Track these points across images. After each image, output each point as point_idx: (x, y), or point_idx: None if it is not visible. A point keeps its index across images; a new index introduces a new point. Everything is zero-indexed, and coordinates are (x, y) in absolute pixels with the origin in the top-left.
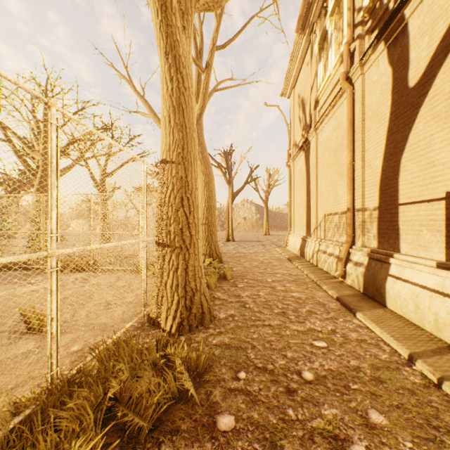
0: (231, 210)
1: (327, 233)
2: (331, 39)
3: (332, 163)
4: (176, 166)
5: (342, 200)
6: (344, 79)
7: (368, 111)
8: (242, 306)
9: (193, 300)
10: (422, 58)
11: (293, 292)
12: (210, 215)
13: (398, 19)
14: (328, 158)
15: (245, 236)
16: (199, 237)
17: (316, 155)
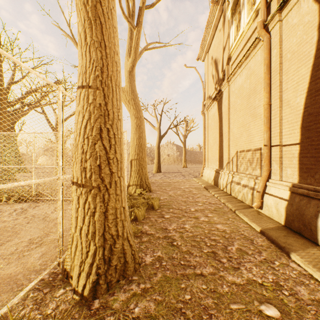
0: (158, 149)
1: (239, 167)
2: (244, 1)
3: (244, 107)
4: (94, 92)
5: (256, 138)
6: (262, 27)
7: (287, 53)
8: (169, 244)
9: (113, 249)
10: None
11: (217, 224)
12: (141, 152)
13: None
14: (240, 104)
15: (168, 168)
16: (122, 174)
17: (228, 102)
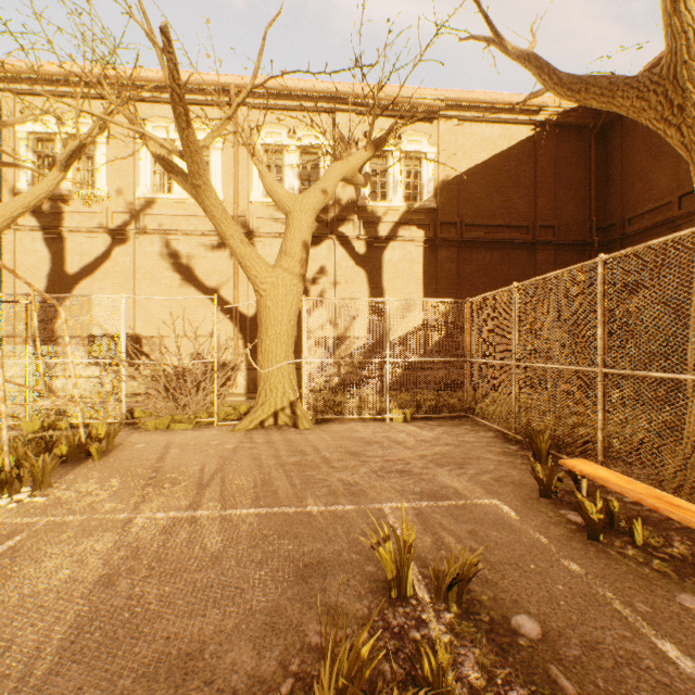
0: None
1: None
2: None
3: None
4: None
5: None
6: None
7: (23, 266)
8: None
9: None
10: (76, 265)
11: None
12: None
13: (59, 231)
14: None
15: None
16: None
17: None
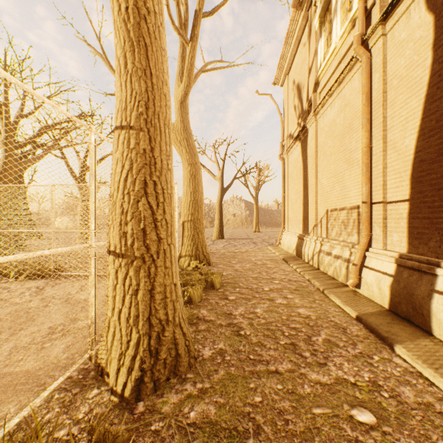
0: (221, 206)
1: (330, 232)
2: (336, 6)
3: (337, 150)
4: (136, 134)
5: (352, 192)
6: (360, 43)
7: (393, 79)
8: (235, 334)
9: (161, 338)
10: None
11: (299, 308)
12: (196, 211)
13: None
14: (331, 145)
15: (234, 233)
16: (172, 241)
17: (315, 143)
